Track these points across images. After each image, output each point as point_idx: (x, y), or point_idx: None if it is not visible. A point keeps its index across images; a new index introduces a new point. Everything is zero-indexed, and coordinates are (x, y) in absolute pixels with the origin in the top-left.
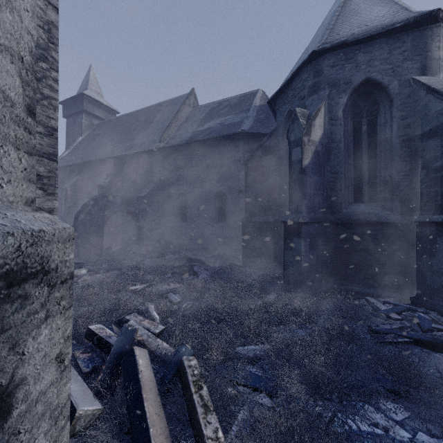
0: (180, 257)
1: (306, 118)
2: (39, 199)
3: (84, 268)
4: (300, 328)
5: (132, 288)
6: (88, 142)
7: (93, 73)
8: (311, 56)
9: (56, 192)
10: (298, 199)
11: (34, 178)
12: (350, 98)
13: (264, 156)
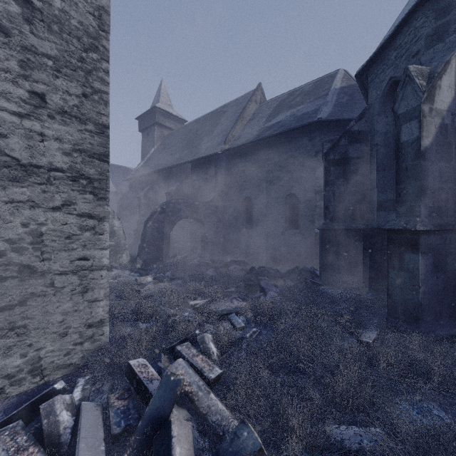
0: (245, 268)
1: (425, 77)
2: (89, 205)
3: (149, 276)
4: (432, 401)
5: (192, 302)
6: (159, 152)
7: (164, 86)
8: None
9: (107, 197)
10: (413, 197)
11: None
12: None
13: (351, 145)
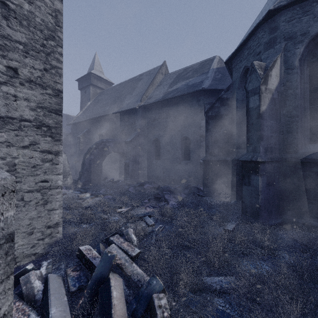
0: (155, 187)
1: (263, 69)
2: (48, 144)
3: (88, 193)
4: (262, 261)
5: (119, 210)
6: (93, 105)
7: (97, 58)
8: (267, 15)
9: (61, 139)
10: (256, 141)
11: None
12: (307, 48)
13: (222, 107)
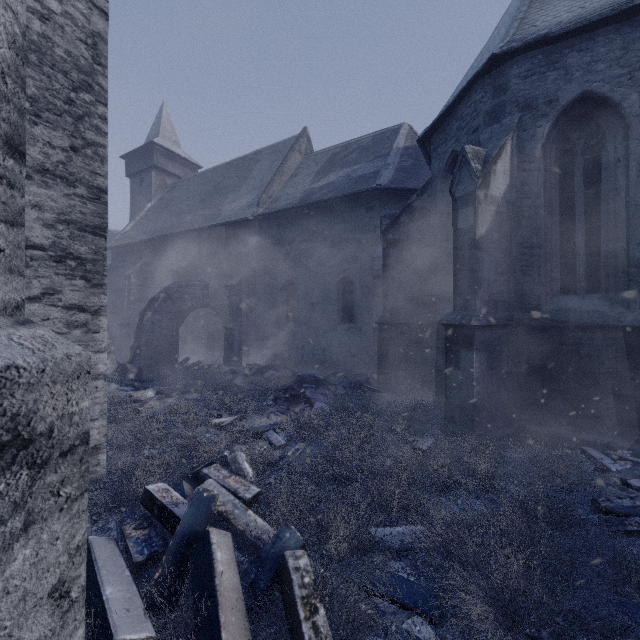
0: (286, 375)
1: (481, 160)
2: (80, 293)
3: (150, 389)
4: (475, 498)
5: (216, 421)
6: (159, 211)
7: (166, 113)
8: (490, 63)
9: (104, 283)
10: (469, 289)
11: (22, 267)
12: (555, 126)
13: (413, 223)
